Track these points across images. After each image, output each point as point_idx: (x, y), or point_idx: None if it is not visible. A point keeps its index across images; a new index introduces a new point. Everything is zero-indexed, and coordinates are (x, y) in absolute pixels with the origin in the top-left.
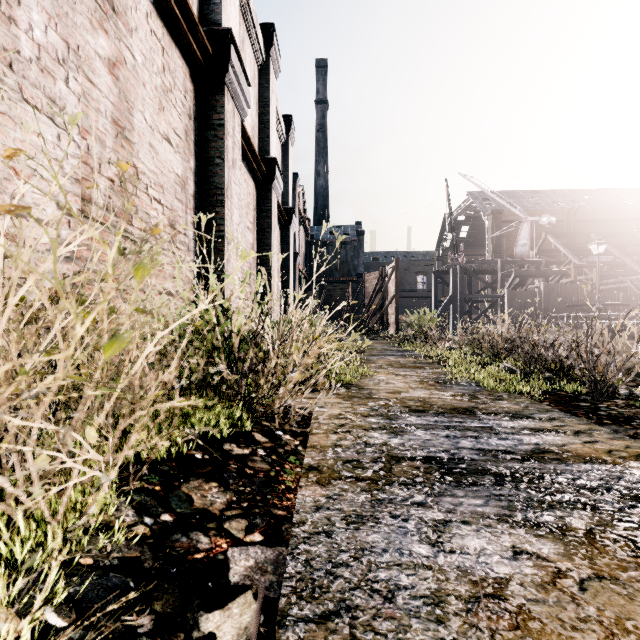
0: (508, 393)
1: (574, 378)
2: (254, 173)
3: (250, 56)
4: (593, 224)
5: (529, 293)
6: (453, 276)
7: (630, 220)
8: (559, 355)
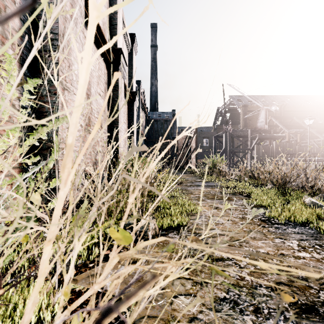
0: None
1: None
2: (104, 55)
3: None
4: (292, 113)
5: (267, 147)
6: (225, 138)
7: (311, 111)
8: None
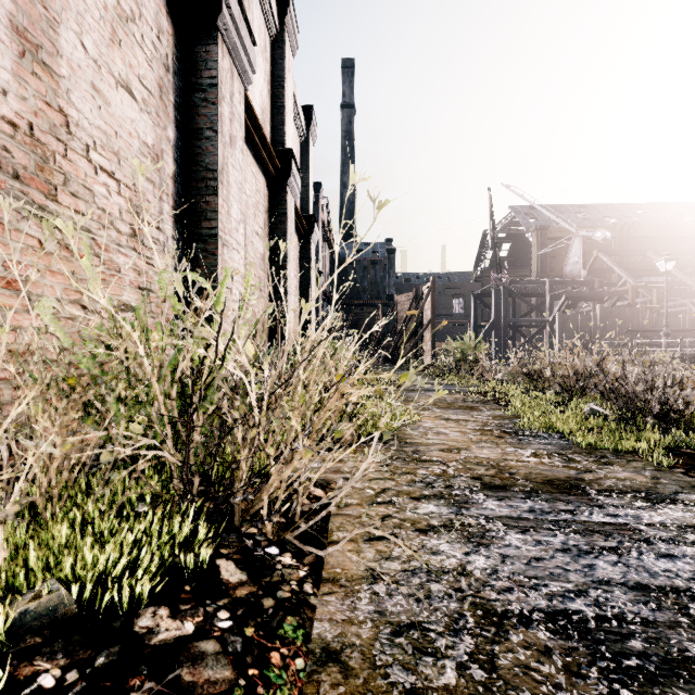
0: (612, 451)
1: (685, 425)
2: (264, 166)
3: (259, 21)
4: (648, 241)
5: (583, 317)
6: (496, 298)
7: (689, 237)
8: (664, 394)
